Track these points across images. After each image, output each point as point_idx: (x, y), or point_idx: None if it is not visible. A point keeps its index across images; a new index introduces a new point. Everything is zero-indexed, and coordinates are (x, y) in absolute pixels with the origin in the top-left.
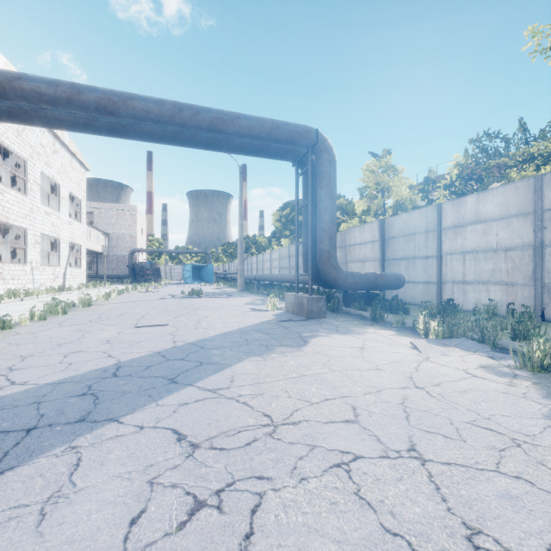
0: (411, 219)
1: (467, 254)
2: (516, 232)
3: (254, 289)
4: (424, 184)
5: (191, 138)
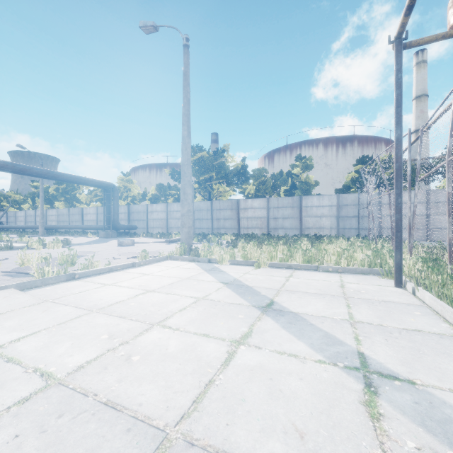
0: (139, 207)
1: (154, 220)
2: (163, 215)
3: (57, 233)
4: (143, 194)
5: (72, 181)
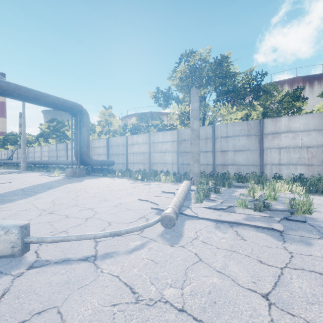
0: (118, 139)
1: (134, 154)
2: (145, 148)
3: (36, 169)
4: (123, 126)
5: (19, 97)
